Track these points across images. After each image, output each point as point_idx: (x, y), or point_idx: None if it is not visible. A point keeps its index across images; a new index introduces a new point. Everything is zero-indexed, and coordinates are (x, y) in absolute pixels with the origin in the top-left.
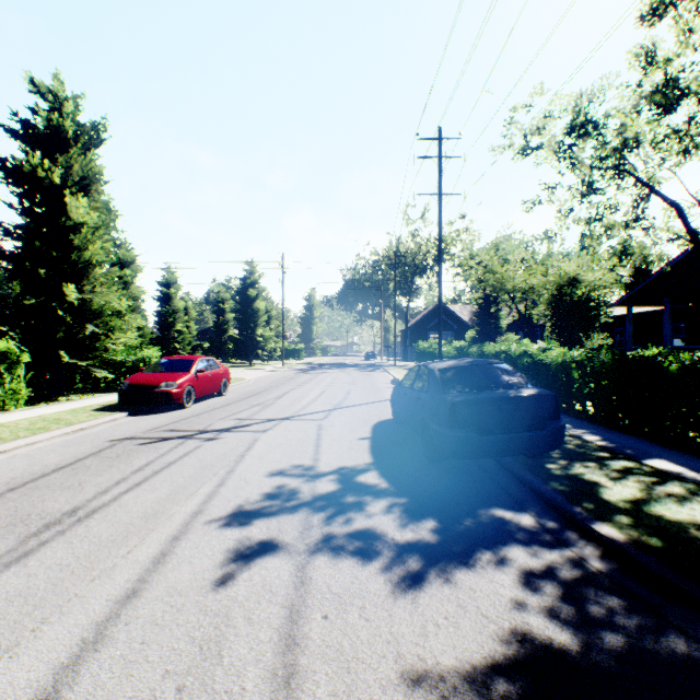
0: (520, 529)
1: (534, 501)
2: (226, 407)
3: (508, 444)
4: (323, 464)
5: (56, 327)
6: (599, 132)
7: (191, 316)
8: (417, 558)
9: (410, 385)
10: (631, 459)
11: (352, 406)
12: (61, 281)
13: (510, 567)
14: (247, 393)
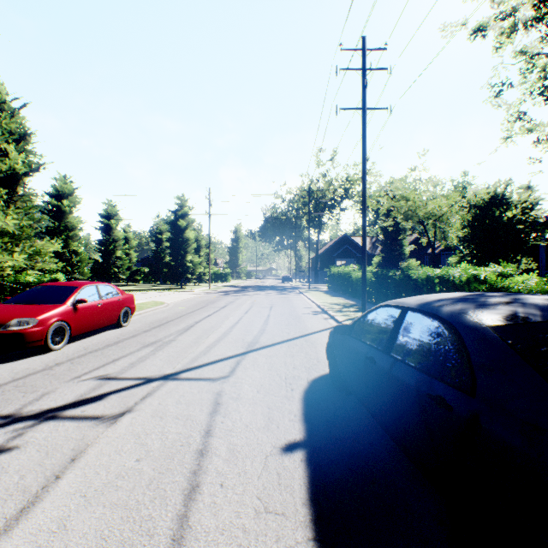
0: None
1: None
2: (108, 348)
3: None
4: None
5: None
6: None
7: (132, 245)
8: None
9: (382, 344)
10: None
11: (270, 345)
12: None
13: None
14: (154, 322)
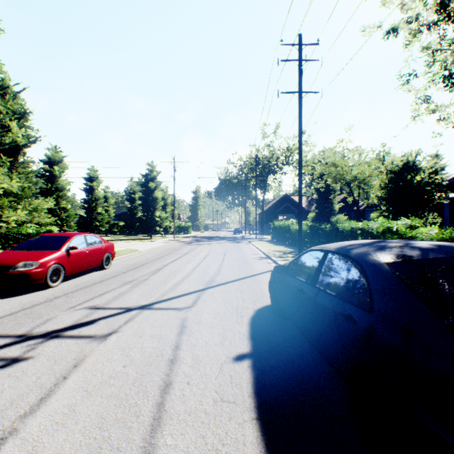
0: None
1: None
2: (95, 285)
3: None
4: None
5: None
6: None
7: (110, 203)
8: None
9: (309, 279)
10: None
11: (224, 283)
12: None
13: None
14: (130, 265)
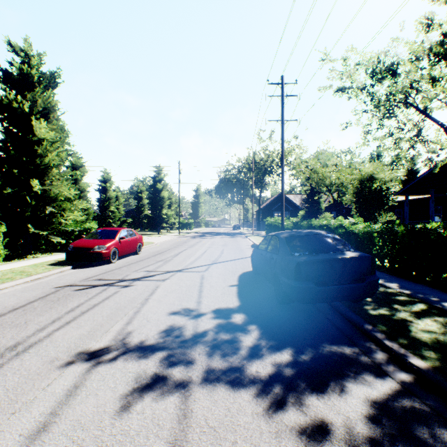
0: (353, 362)
1: (360, 337)
2: (140, 262)
3: (338, 293)
4: (204, 306)
5: (26, 208)
6: (393, 75)
7: (120, 201)
8: (277, 390)
9: (265, 248)
10: (424, 302)
11: (225, 261)
12: (30, 177)
13: (351, 398)
14: (155, 252)
